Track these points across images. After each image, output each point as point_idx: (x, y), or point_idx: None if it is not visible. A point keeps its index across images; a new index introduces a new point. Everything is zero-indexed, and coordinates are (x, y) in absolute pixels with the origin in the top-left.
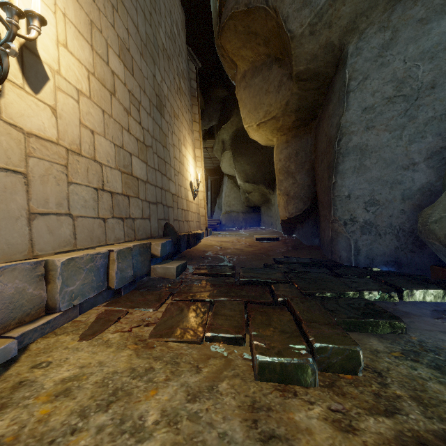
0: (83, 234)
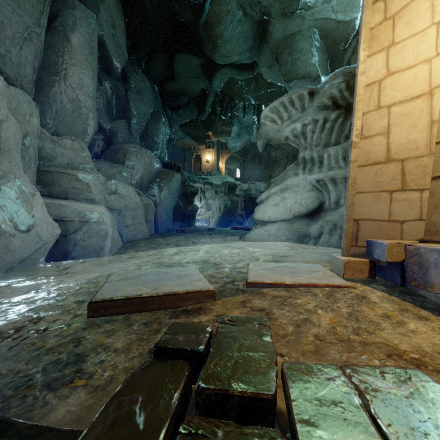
0: None
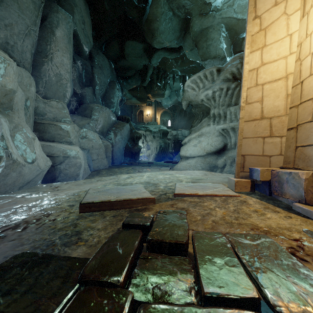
0: None
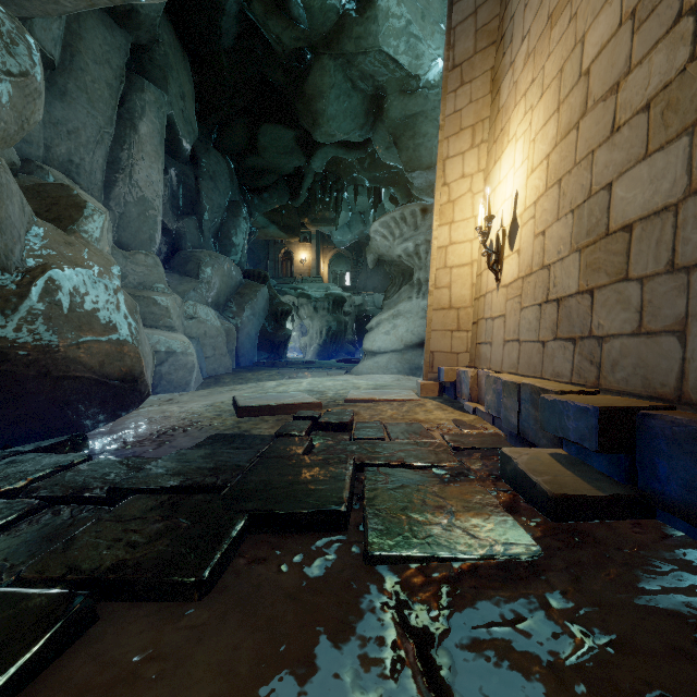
0: (524, 360)
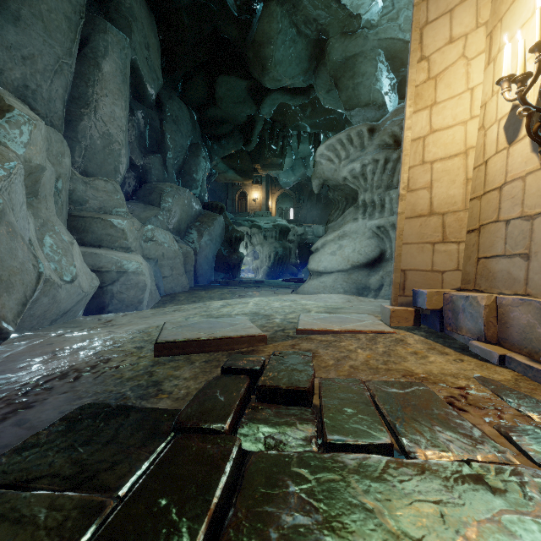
0: None
